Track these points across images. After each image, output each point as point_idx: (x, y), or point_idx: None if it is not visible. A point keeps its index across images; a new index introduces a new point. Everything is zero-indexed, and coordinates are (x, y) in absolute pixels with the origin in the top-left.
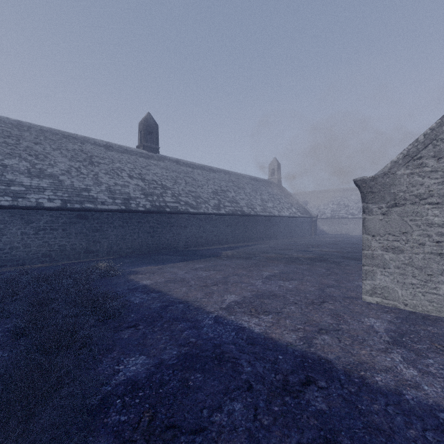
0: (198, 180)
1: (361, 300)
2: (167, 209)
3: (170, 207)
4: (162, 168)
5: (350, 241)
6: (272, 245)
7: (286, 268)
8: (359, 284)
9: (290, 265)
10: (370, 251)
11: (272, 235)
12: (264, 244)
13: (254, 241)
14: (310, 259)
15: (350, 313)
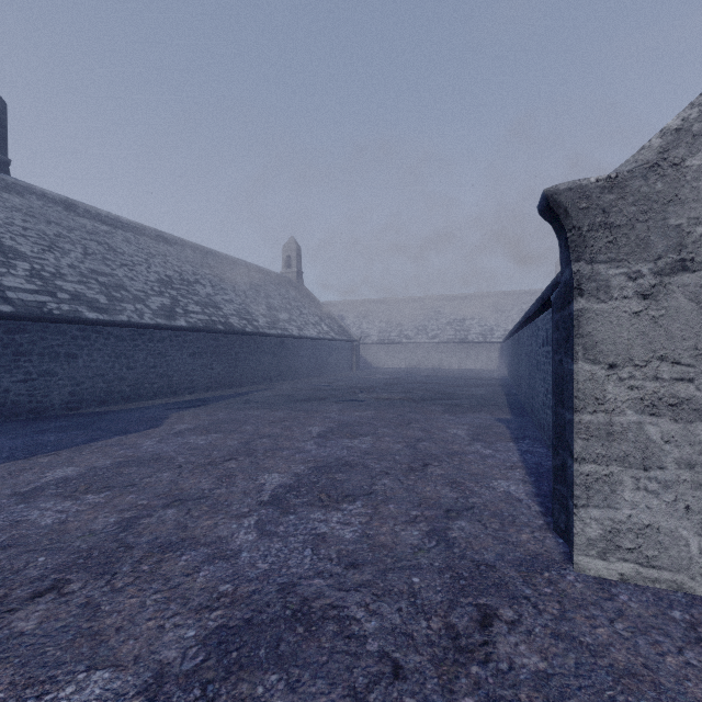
0: (123, 251)
1: (574, 572)
2: (3, 308)
3: (16, 301)
4: (13, 210)
5: (412, 378)
6: (289, 392)
7: (323, 454)
8: (504, 488)
9: (331, 441)
10: (601, 415)
11: (289, 372)
12: (273, 390)
13: (252, 383)
14: (368, 421)
15: (625, 695)
